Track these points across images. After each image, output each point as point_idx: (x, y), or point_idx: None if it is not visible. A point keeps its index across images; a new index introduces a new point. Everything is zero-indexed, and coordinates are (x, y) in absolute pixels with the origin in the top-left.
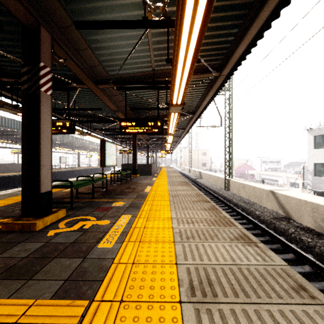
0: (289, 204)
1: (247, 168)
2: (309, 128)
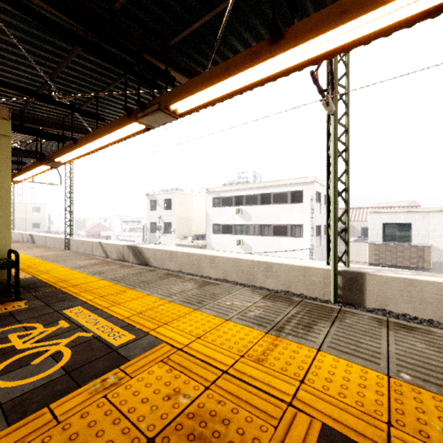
0: (107, 248)
1: (102, 229)
2: (147, 194)
